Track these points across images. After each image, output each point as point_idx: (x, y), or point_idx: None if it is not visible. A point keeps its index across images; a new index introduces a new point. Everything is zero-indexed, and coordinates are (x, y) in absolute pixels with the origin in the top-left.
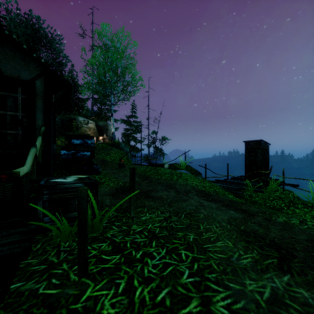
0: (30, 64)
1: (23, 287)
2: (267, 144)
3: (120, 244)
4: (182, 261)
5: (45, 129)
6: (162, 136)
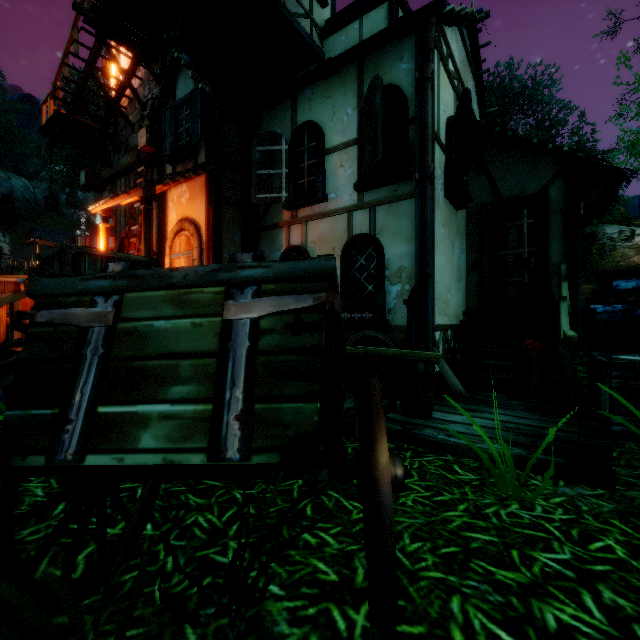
0: (540, 163)
1: (626, 493)
2: None
3: None
4: None
5: (566, 268)
6: None
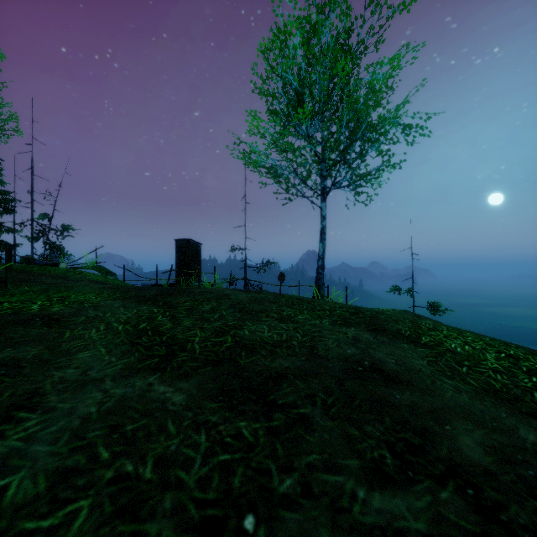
0: None
1: None
2: (199, 244)
3: (1, 294)
4: (50, 292)
5: None
6: (63, 225)
